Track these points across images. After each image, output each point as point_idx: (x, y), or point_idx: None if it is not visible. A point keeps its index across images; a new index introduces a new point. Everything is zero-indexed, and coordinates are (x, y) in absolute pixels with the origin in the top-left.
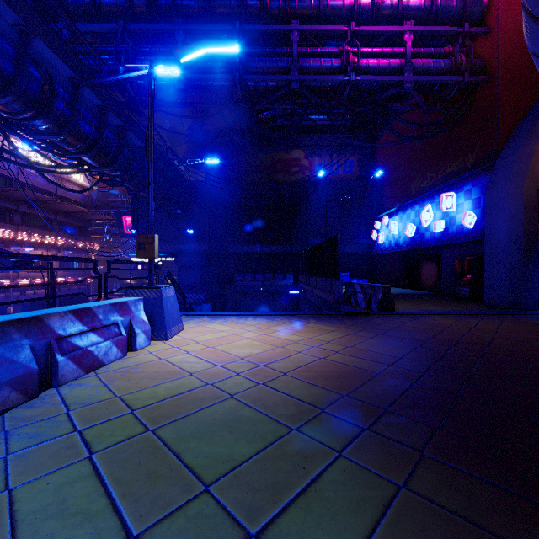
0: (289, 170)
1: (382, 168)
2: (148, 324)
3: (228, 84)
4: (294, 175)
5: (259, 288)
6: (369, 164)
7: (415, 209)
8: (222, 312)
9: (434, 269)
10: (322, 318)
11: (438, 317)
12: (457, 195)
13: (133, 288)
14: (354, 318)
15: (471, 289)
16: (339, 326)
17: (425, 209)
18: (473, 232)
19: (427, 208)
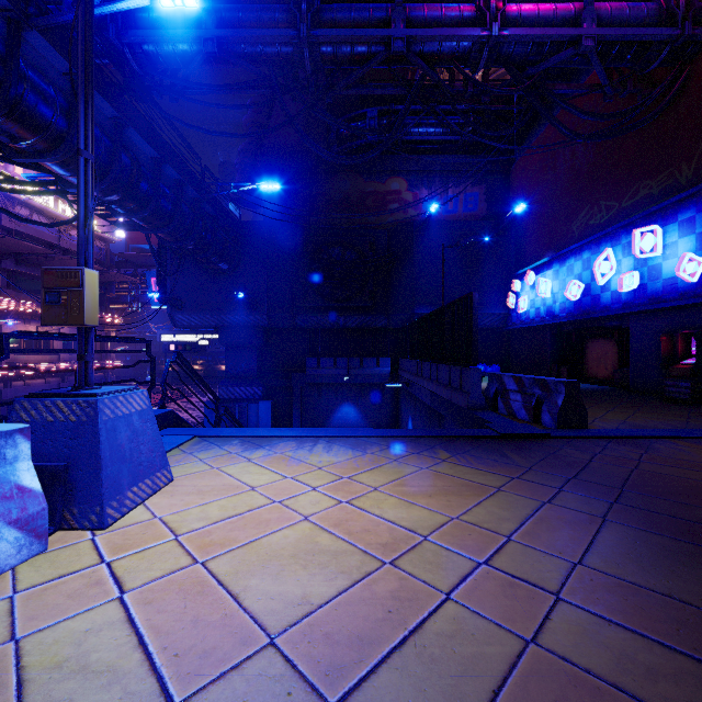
0: (384, 207)
1: (523, 201)
2: (40, 496)
3: (289, 49)
4: (392, 215)
5: (342, 378)
6: (501, 198)
7: (583, 257)
8: (270, 429)
9: (612, 351)
10: (461, 447)
11: (684, 443)
12: (665, 230)
13: (32, 396)
14: (524, 447)
15: (694, 384)
16: (506, 471)
17: (602, 256)
18: (699, 288)
19: (605, 254)
